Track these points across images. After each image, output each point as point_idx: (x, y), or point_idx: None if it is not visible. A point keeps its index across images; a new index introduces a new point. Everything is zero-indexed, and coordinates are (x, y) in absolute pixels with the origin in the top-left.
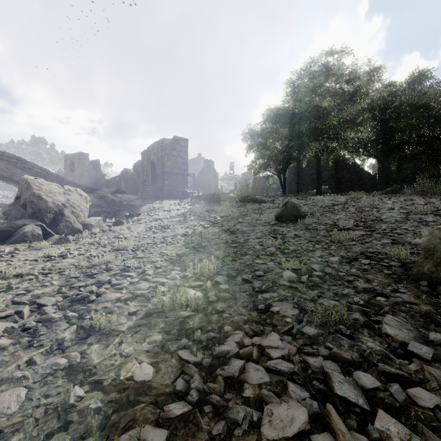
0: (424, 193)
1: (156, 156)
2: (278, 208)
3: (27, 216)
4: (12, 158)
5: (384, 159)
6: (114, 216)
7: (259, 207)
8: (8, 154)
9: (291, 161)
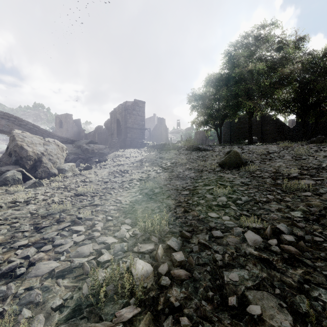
0: None
1: (121, 115)
2: (219, 155)
3: (11, 163)
4: (11, 117)
5: (304, 115)
6: (86, 162)
7: (203, 154)
8: (8, 114)
9: (226, 118)
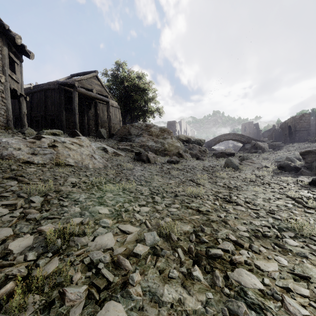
0: None
1: (291, 123)
2: None
3: (257, 149)
4: (241, 135)
5: None
6: (273, 149)
7: None
8: (240, 134)
9: None
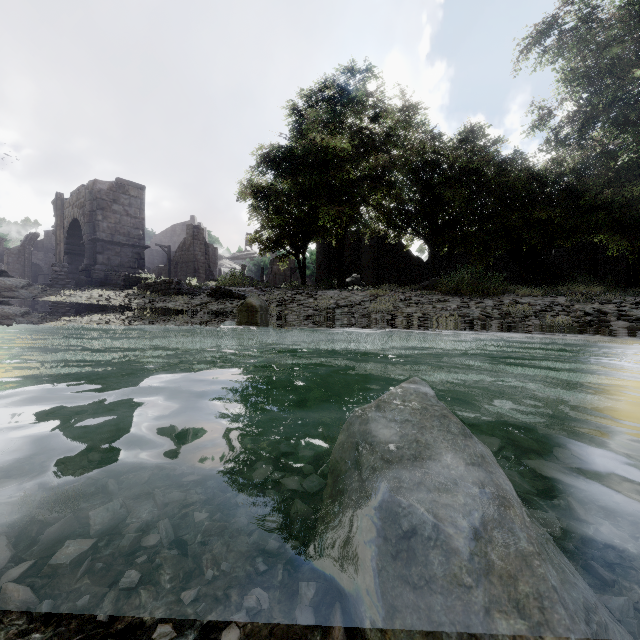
0: (464, 291)
1: (83, 210)
2: None
3: None
4: None
5: (433, 241)
6: None
7: (227, 307)
8: None
9: (312, 235)
